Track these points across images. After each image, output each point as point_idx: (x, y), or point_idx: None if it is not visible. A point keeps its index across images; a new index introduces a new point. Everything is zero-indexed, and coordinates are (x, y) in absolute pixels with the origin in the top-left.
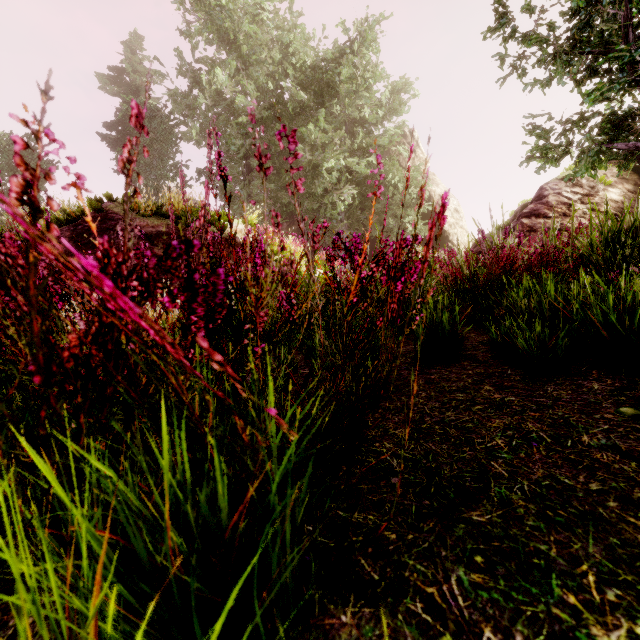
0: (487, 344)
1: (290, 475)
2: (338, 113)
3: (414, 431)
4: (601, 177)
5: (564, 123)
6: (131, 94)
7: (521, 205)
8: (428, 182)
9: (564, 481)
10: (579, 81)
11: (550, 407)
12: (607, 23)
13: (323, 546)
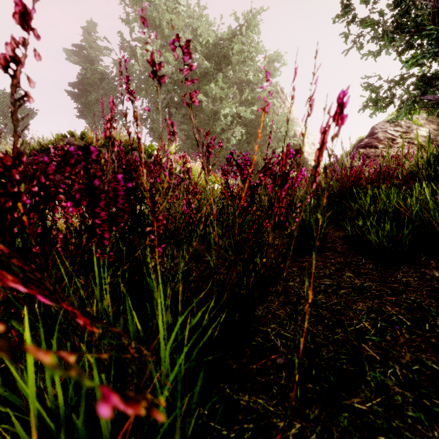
0: (343, 238)
1: (180, 387)
2: (231, 76)
3: (293, 312)
4: (415, 120)
5: (389, 82)
6: (88, 63)
7: (358, 140)
8: (293, 124)
9: (432, 366)
10: (400, 52)
11: (403, 292)
12: (421, 10)
13: (216, 434)
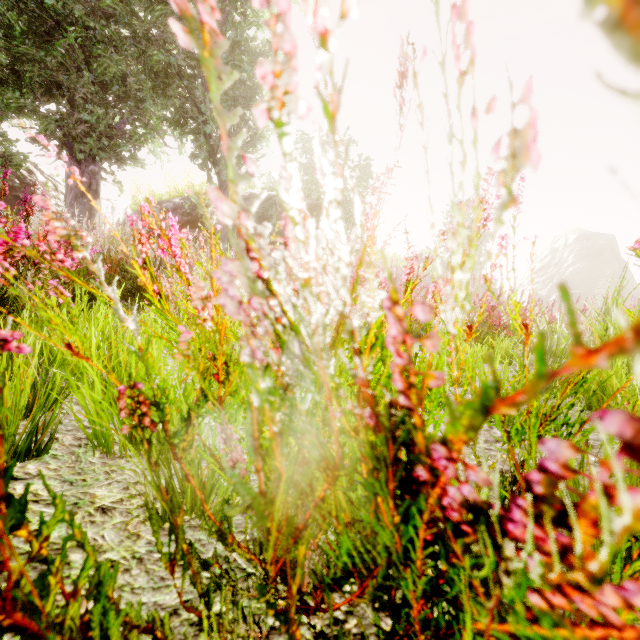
0: None
1: None
2: None
3: None
4: None
5: None
6: None
7: None
8: None
9: None
10: None
11: None
12: None
13: None
